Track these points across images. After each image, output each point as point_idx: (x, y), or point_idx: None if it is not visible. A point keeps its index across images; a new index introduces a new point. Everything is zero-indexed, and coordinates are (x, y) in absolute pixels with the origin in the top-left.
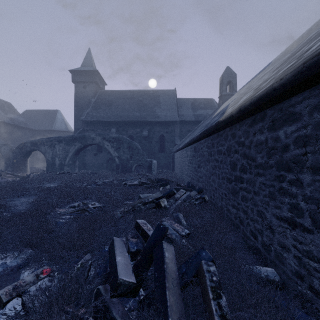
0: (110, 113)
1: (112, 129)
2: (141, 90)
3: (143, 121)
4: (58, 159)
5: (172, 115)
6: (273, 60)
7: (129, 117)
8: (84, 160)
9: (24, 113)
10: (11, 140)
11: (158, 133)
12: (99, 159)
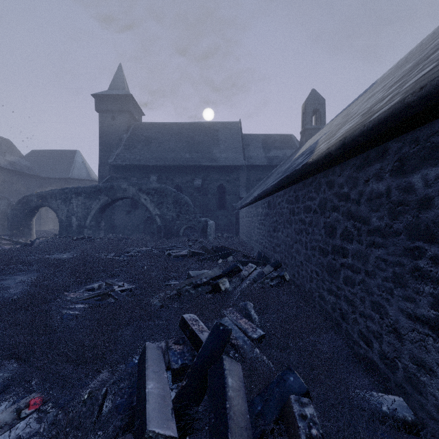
0: (149, 154)
1: (151, 176)
2: (193, 123)
3: (195, 165)
4: (75, 218)
5: (235, 157)
6: (379, 79)
7: (175, 160)
8: (113, 220)
9: (29, 155)
10: (11, 192)
11: (216, 183)
12: (133, 218)
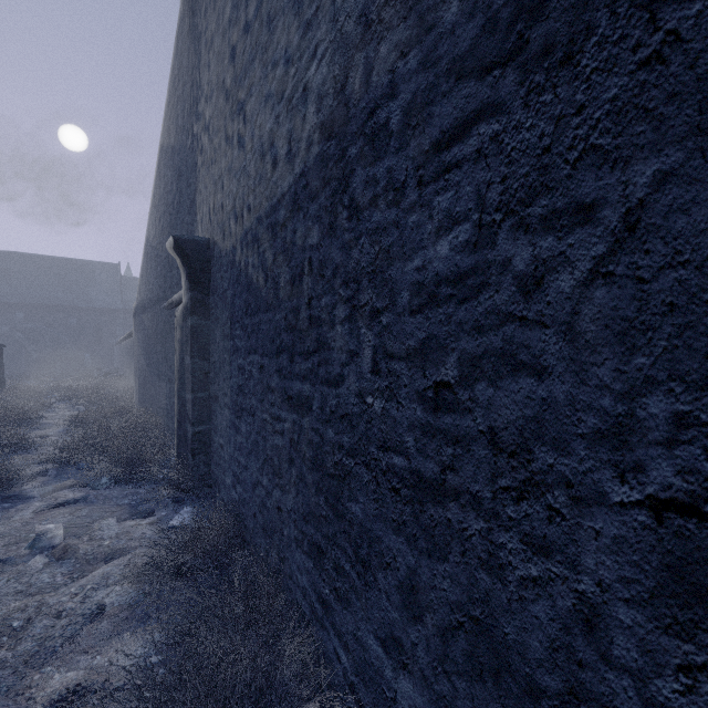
0: (12, 290)
1: (17, 313)
2: (64, 259)
3: (70, 306)
4: None
5: (113, 301)
6: None
7: (46, 299)
8: None
9: None
10: None
11: (92, 322)
12: None
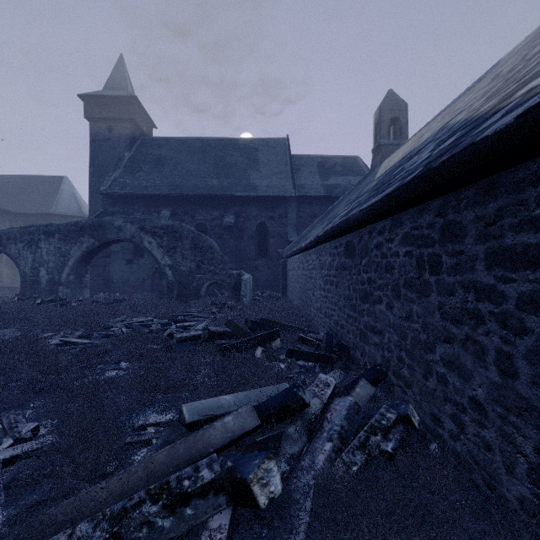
0: (161, 179)
1: (163, 211)
2: (223, 139)
3: (225, 195)
4: (45, 271)
5: (281, 185)
6: (506, 55)
7: (197, 187)
8: (107, 272)
9: None
10: None
11: (254, 220)
12: (137, 270)
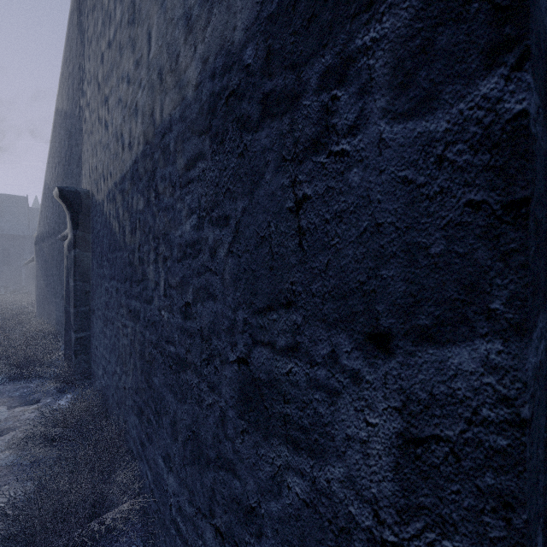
0: None
1: None
2: None
3: None
4: None
5: (21, 228)
6: None
7: None
8: None
9: None
10: None
11: (1, 246)
12: None
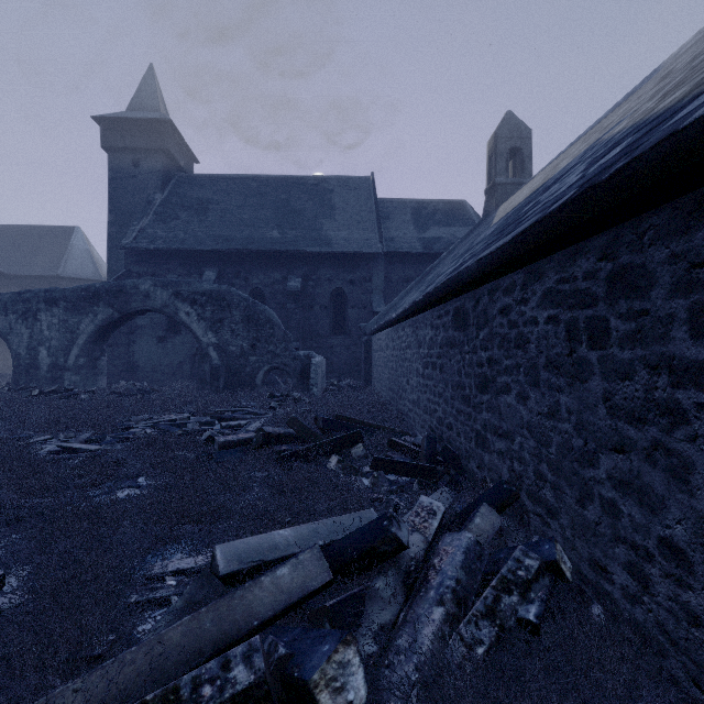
0: (203, 230)
1: (206, 272)
2: (287, 177)
3: (289, 251)
4: (46, 351)
5: (364, 238)
6: (668, 59)
7: (252, 241)
8: (132, 354)
9: None
10: None
11: (328, 285)
12: (171, 351)
